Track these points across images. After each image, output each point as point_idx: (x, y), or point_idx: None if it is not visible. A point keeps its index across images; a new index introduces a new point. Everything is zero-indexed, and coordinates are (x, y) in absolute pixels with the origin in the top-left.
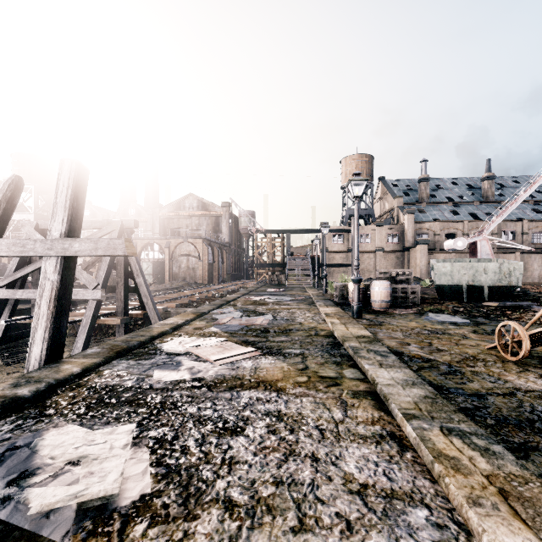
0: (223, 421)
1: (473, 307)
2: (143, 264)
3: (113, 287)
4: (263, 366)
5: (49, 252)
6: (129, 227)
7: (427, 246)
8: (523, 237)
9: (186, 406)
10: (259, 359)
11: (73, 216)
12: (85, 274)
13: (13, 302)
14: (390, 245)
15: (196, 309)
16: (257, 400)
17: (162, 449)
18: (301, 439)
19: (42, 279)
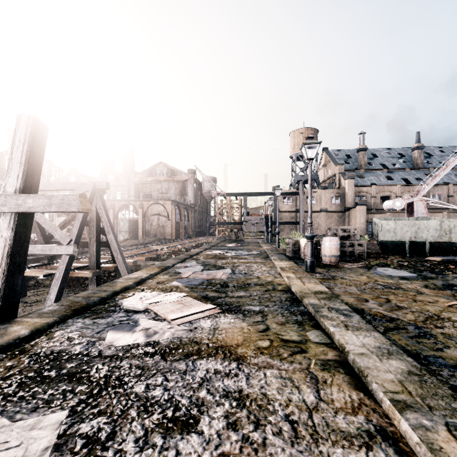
0: (174, 406)
1: (417, 262)
2: (120, 222)
3: (87, 243)
4: (222, 326)
5: (2, 208)
6: (100, 188)
7: (365, 207)
8: (449, 199)
9: (133, 382)
10: (218, 318)
11: (29, 172)
12: (59, 231)
13: None
14: (333, 206)
15: (162, 263)
16: (215, 374)
17: None
18: (269, 439)
19: None
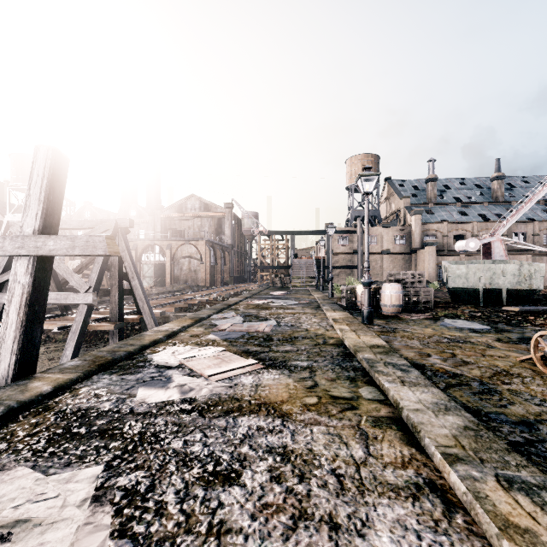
0: (215, 461)
1: (492, 312)
2: (144, 266)
3: (108, 290)
4: (266, 382)
5: (20, 251)
6: (123, 226)
7: (435, 248)
8: (534, 238)
9: (170, 438)
10: (261, 374)
11: (48, 210)
12: (75, 277)
13: (2, 306)
14: (397, 246)
15: (195, 314)
16: (258, 431)
17: (130, 507)
18: (314, 490)
19: (12, 282)
